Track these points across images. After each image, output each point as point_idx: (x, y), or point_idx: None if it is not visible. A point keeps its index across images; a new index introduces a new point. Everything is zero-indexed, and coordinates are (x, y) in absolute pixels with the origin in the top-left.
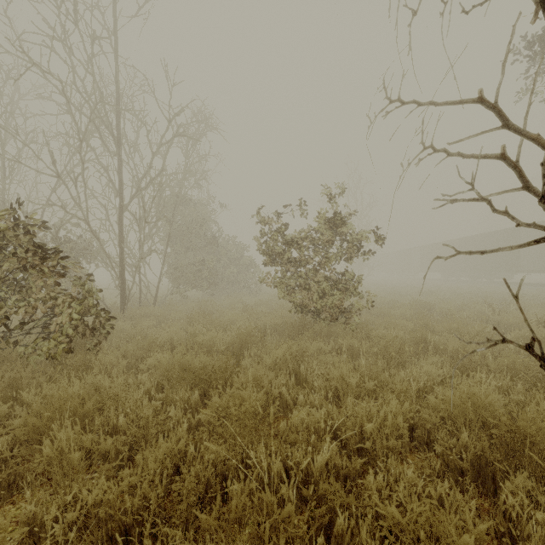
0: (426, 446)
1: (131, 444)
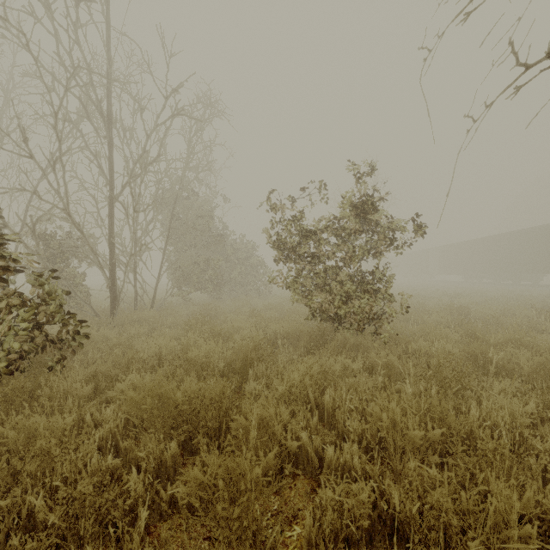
0: None
1: (54, 545)
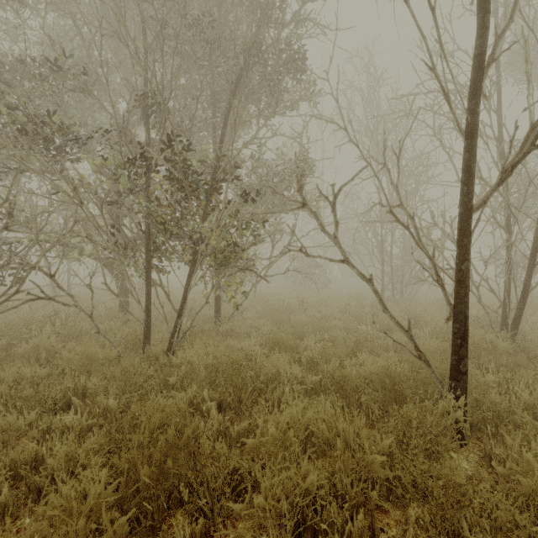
0: None
1: None
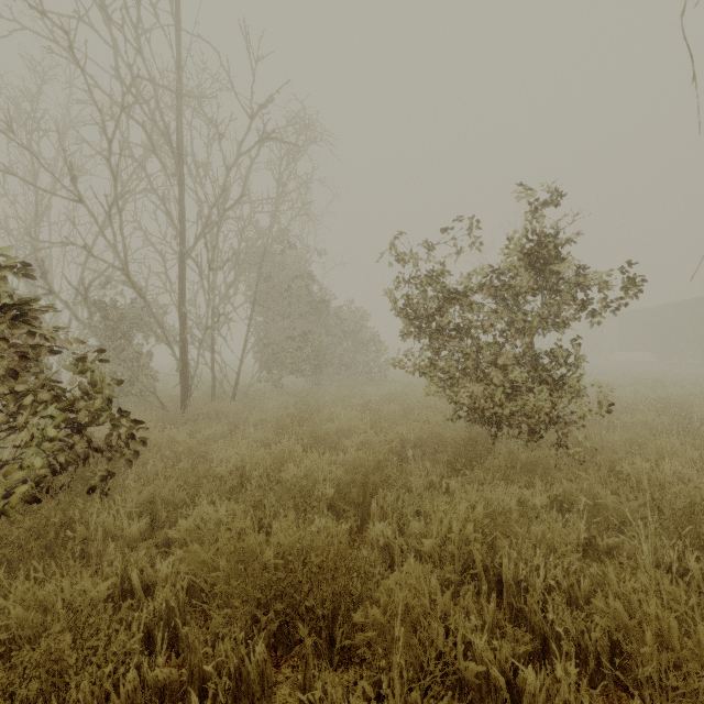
0: None
1: None
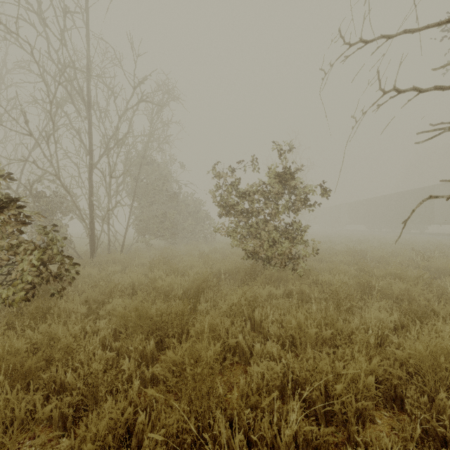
0: (392, 402)
1: (79, 402)
